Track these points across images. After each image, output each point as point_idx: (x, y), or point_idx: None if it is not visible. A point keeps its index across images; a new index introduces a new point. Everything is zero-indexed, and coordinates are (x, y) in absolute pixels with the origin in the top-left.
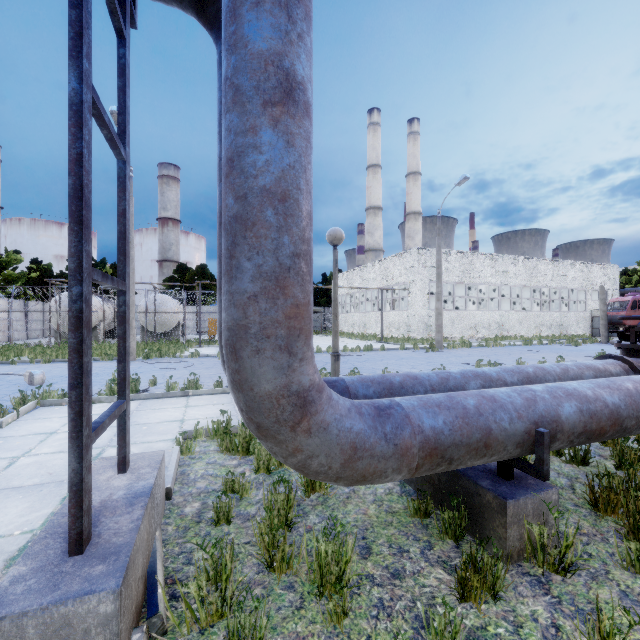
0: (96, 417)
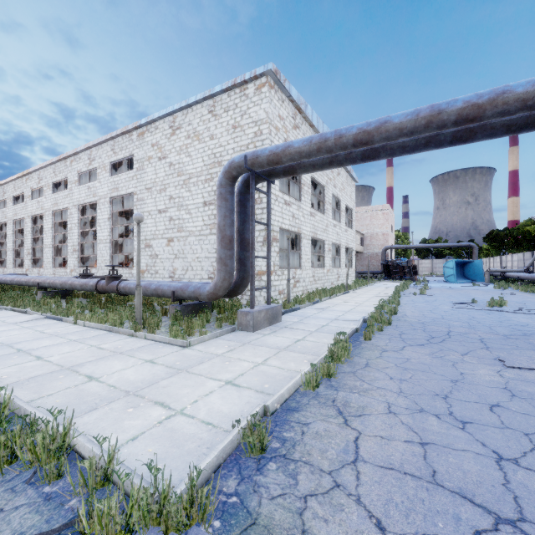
0: (173, 396)
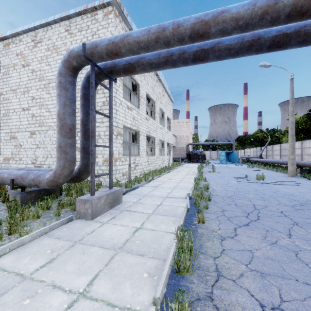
0: None
